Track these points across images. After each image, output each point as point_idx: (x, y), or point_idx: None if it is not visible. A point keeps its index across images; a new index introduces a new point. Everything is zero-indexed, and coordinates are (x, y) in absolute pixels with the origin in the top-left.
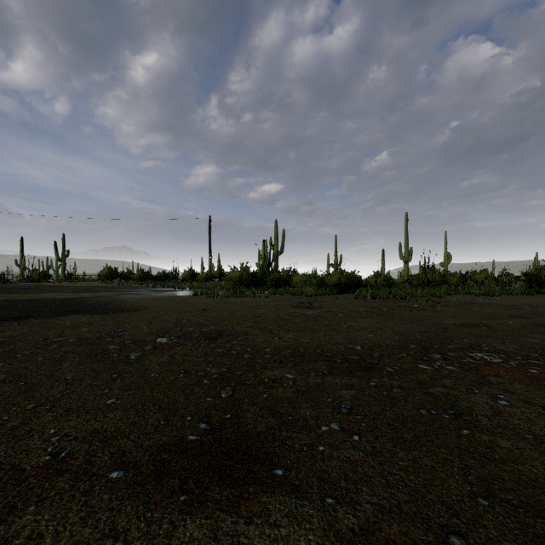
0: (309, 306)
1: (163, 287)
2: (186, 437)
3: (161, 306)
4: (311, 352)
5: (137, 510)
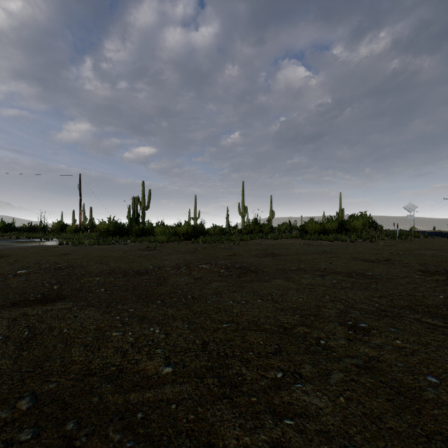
0: (152, 249)
1: (28, 238)
2: (30, 298)
3: (24, 254)
4: (122, 271)
5: (5, 309)
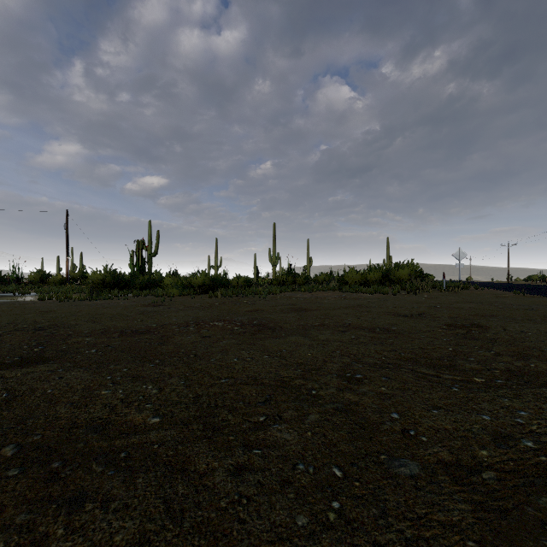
0: (159, 305)
1: None
2: (5, 361)
3: None
4: (118, 330)
5: None
